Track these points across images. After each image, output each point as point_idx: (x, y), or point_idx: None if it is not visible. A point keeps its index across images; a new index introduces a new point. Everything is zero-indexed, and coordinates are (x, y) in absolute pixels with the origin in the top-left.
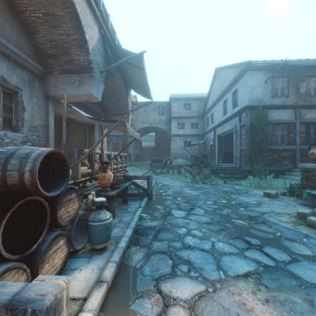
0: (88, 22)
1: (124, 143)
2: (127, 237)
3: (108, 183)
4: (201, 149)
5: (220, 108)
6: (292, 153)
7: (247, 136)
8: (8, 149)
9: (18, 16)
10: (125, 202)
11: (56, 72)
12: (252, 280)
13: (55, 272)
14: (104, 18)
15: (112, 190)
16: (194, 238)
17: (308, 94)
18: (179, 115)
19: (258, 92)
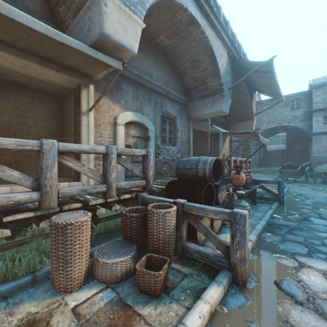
0: (219, 54)
1: (245, 147)
2: (262, 225)
3: (241, 183)
4: None
5: None
6: None
7: None
8: (195, 158)
9: (175, 70)
10: (254, 203)
11: (195, 99)
12: None
13: (218, 228)
14: (232, 42)
15: (244, 189)
16: None
17: None
18: None
19: None
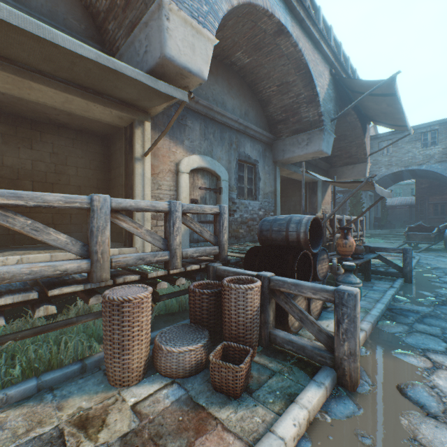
0: (318, 73)
1: (354, 201)
2: (379, 309)
3: (349, 251)
4: None
5: None
6: None
7: None
8: (284, 217)
9: (256, 97)
10: (367, 279)
11: (283, 136)
12: None
13: (316, 312)
14: (335, 55)
15: (353, 260)
16: None
17: None
18: None
19: None
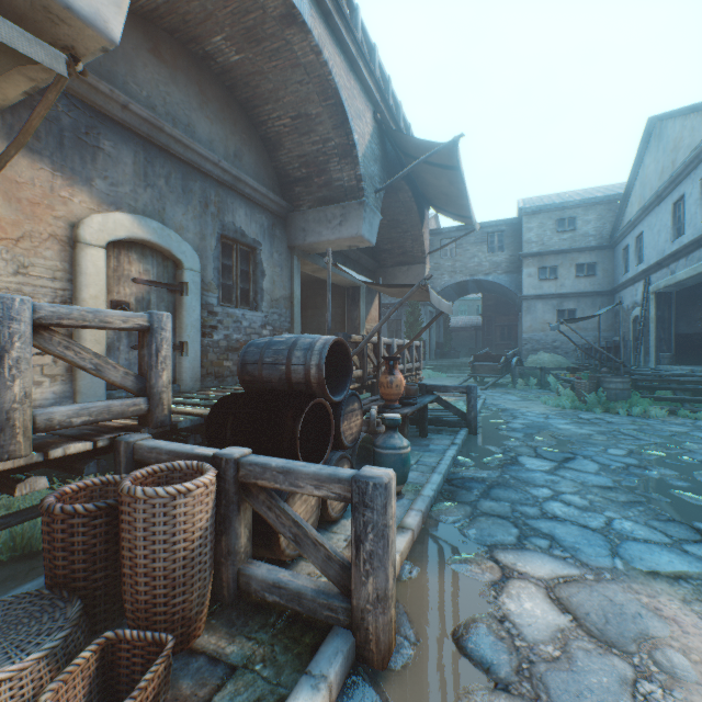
0: (356, 111)
1: (412, 319)
2: (435, 484)
3: (396, 394)
4: (605, 329)
5: (663, 220)
6: None
7: None
8: (286, 339)
9: (257, 130)
10: (423, 433)
11: (305, 206)
12: (688, 585)
13: (340, 506)
14: (382, 91)
15: (403, 407)
16: (566, 506)
17: None
18: (544, 247)
19: None
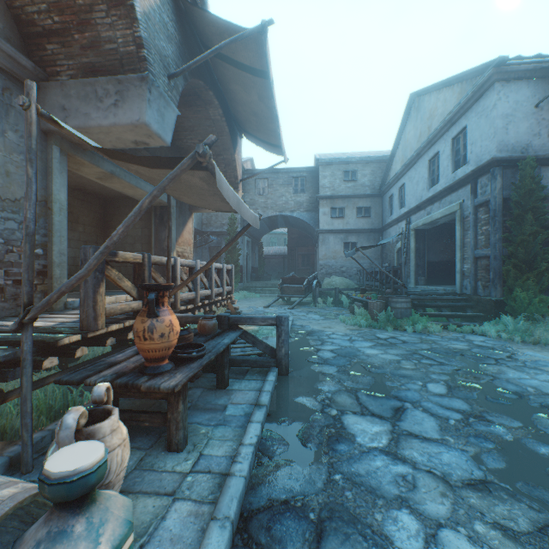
0: None
1: (231, 247)
2: None
3: (163, 348)
4: (376, 258)
5: (421, 173)
6: None
7: (494, 225)
8: None
9: None
10: (222, 384)
11: (65, 75)
12: None
13: None
14: None
15: (176, 368)
16: None
17: None
18: (335, 192)
19: (520, 128)
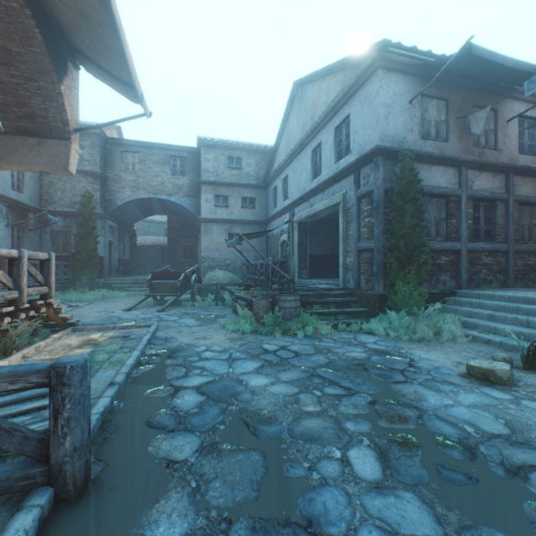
0: None
1: (85, 232)
2: None
3: None
4: (261, 251)
5: (305, 164)
6: (454, 258)
7: (377, 216)
8: None
9: None
10: None
11: None
12: None
13: None
14: None
15: None
16: None
17: (476, 141)
18: (219, 178)
19: (398, 121)
